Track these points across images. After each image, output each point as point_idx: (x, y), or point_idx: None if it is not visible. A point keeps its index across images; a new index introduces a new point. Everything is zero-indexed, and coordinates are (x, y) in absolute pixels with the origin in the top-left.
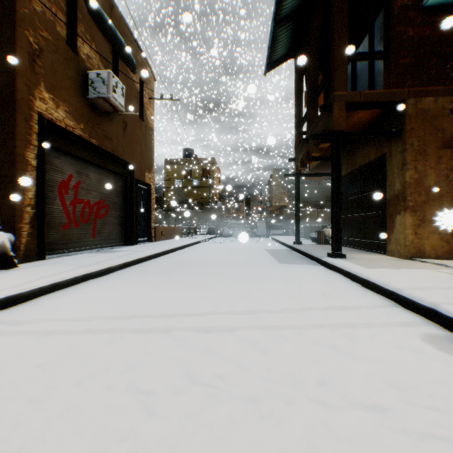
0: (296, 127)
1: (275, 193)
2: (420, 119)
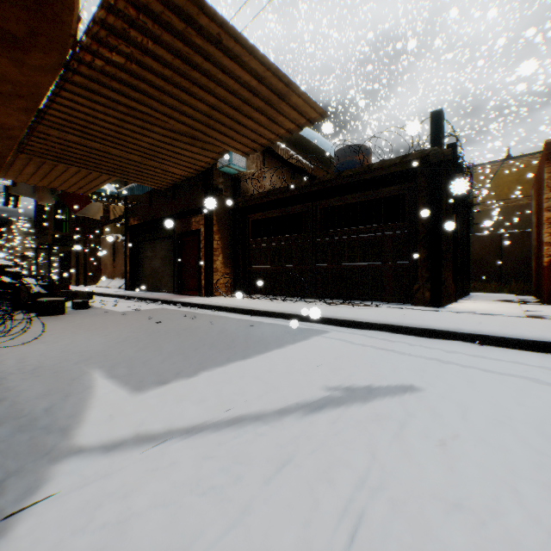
0: (37, 223)
1: (19, 243)
2: (81, 243)
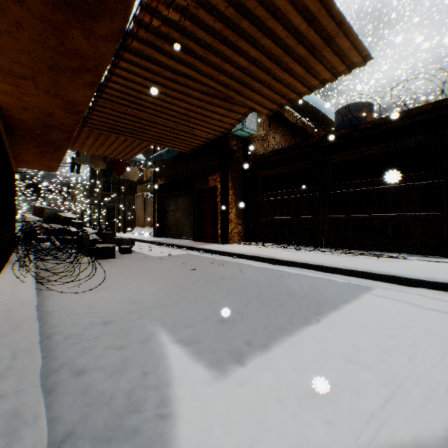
0: (91, 185)
1: (78, 200)
2: (120, 200)
